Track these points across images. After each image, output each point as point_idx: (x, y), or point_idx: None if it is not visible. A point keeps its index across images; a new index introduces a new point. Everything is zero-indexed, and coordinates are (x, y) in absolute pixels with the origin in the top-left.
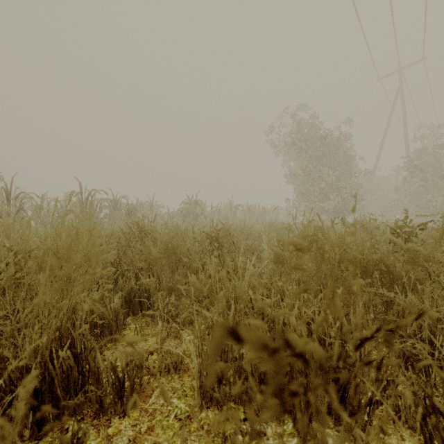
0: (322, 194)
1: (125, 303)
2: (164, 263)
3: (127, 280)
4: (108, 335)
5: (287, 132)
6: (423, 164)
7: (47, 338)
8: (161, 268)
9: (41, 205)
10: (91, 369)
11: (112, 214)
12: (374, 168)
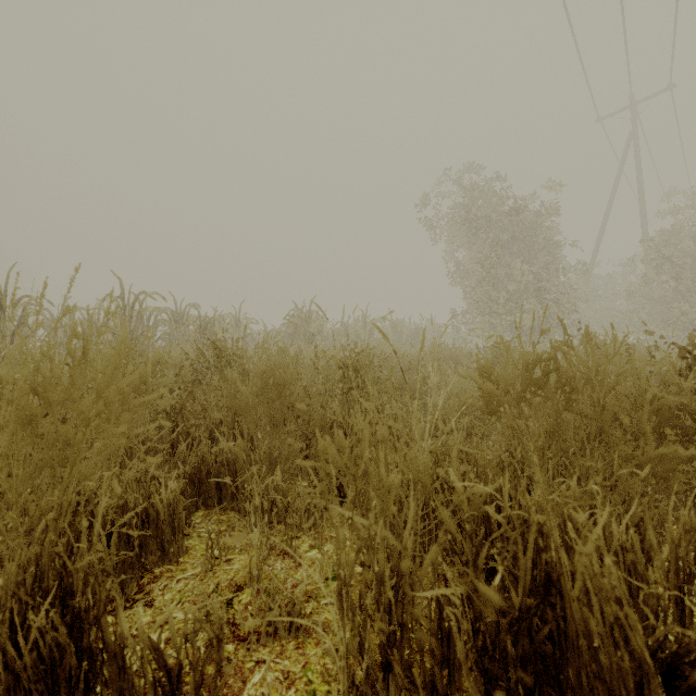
0: (512, 302)
1: (191, 486)
2: (262, 412)
3: (195, 444)
4: (156, 551)
5: (454, 204)
6: (672, 255)
7: (5, 584)
8: (255, 422)
9: (14, 295)
10: (107, 647)
11: (174, 333)
12: (592, 261)
